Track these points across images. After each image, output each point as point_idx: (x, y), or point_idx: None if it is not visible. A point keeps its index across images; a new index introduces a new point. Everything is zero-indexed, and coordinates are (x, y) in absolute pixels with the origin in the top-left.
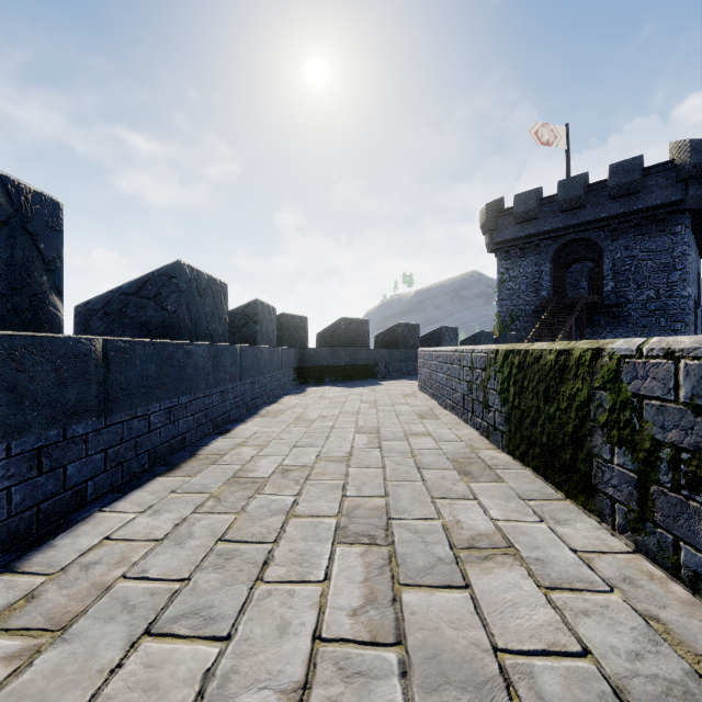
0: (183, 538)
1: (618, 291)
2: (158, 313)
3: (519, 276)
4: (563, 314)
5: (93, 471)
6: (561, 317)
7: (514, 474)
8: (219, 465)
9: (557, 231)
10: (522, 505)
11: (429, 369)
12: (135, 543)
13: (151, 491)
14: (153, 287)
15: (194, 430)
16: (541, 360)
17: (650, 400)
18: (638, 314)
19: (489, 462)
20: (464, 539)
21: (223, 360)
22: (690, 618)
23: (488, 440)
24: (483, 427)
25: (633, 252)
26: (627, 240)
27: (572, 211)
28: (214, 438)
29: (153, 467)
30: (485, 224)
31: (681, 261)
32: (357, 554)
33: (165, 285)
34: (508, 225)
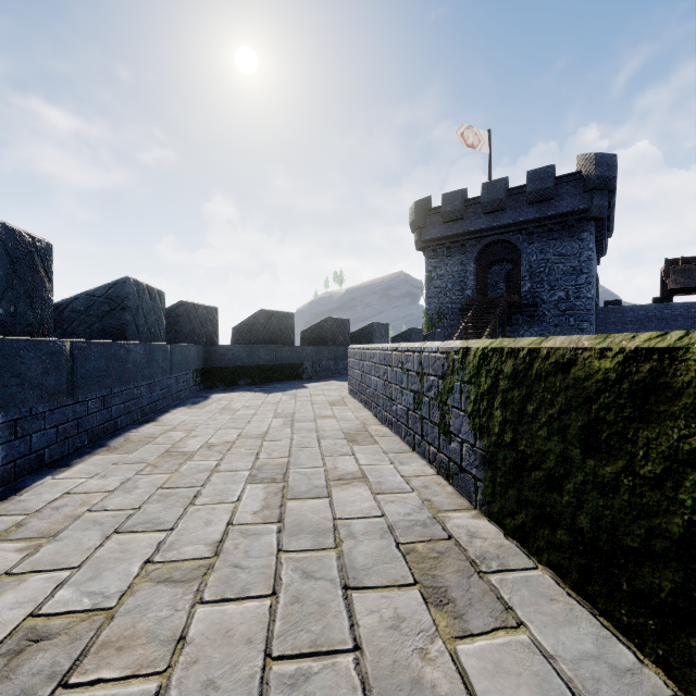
0: None
1: (534, 291)
2: None
3: (446, 275)
4: (487, 312)
5: None
6: (485, 315)
7: (525, 586)
8: None
9: (481, 232)
10: None
11: (361, 370)
12: None
13: None
14: None
15: None
16: (573, 368)
17: None
18: (551, 313)
19: (467, 544)
20: None
21: (17, 365)
22: None
23: (449, 483)
24: (439, 460)
25: (547, 255)
26: (542, 244)
27: (494, 213)
28: None
29: None
30: (414, 221)
31: (587, 265)
32: None
33: None
34: (436, 224)
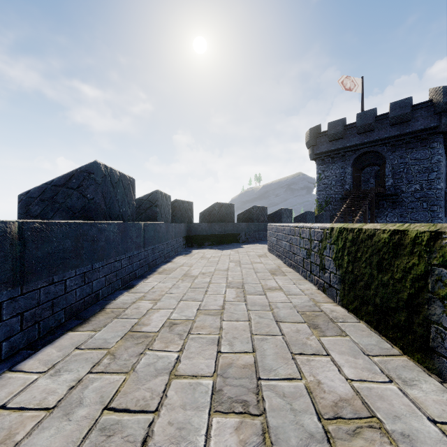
0: (74, 404)
1: (395, 185)
2: (80, 199)
3: (331, 176)
4: (360, 200)
5: (9, 332)
6: (358, 202)
7: (353, 327)
8: (121, 319)
9: (356, 146)
10: (368, 360)
11: (276, 238)
12: (29, 410)
13: (61, 346)
14: (76, 181)
15: (106, 287)
16: (374, 237)
17: None
18: (409, 200)
19: (330, 314)
20: (327, 402)
21: (130, 234)
22: None
23: (324, 293)
24: (319, 283)
25: (405, 160)
26: (402, 152)
27: (365, 133)
28: (122, 292)
29: (69, 321)
30: (309, 141)
31: (437, 166)
32: (231, 424)
33: (85, 179)
34: (324, 142)
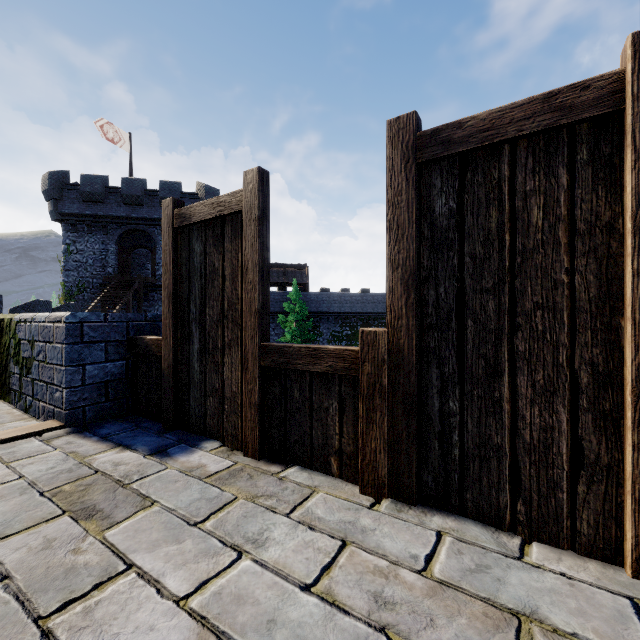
0: None
1: None
2: None
3: (87, 251)
4: (123, 289)
5: None
6: (121, 292)
7: None
8: None
9: (122, 219)
10: None
11: None
12: None
13: None
14: None
15: None
16: None
17: (22, 341)
18: None
19: None
20: None
21: None
22: (16, 420)
23: None
24: None
25: None
26: None
27: (133, 206)
28: None
29: None
30: (48, 191)
31: None
32: None
33: None
34: (75, 200)
